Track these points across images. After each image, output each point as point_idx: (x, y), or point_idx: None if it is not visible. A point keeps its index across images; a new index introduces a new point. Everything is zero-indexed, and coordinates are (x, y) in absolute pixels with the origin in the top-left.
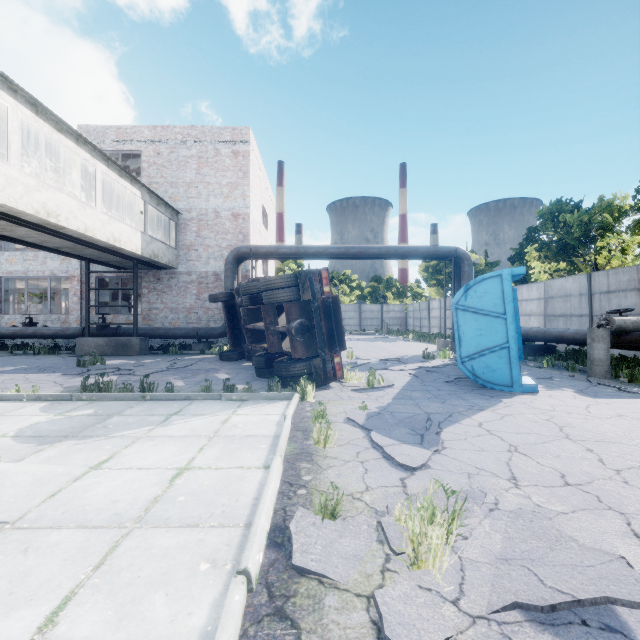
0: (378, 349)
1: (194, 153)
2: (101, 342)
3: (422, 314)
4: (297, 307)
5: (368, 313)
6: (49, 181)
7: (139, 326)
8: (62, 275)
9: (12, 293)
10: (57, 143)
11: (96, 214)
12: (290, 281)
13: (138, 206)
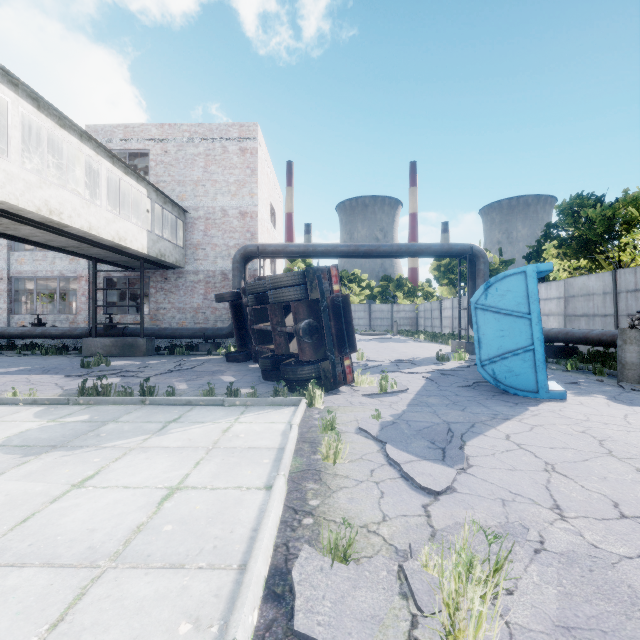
0: (389, 350)
1: (201, 151)
2: (108, 342)
3: (433, 314)
4: (305, 307)
5: (378, 313)
6: (56, 180)
7: (146, 326)
8: (70, 275)
9: (25, 293)
10: (62, 141)
11: (101, 212)
12: (297, 279)
13: (145, 205)
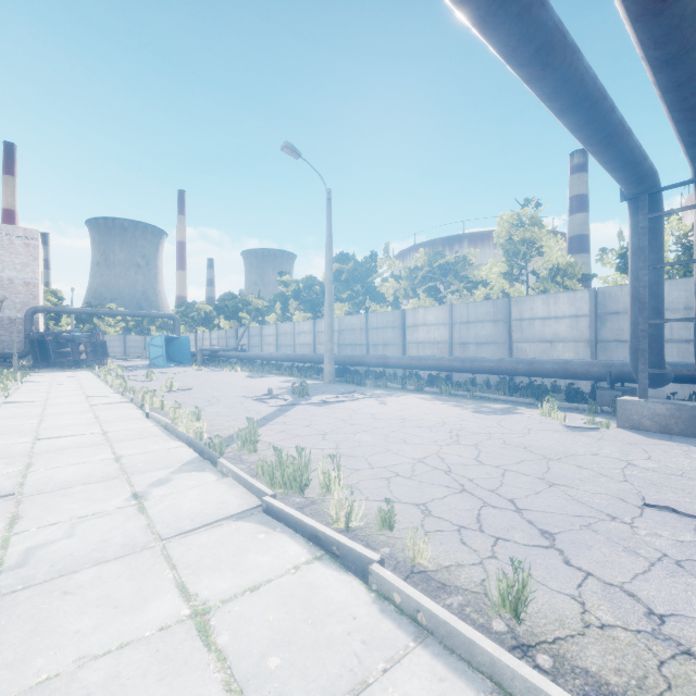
0: (131, 364)
1: None
2: None
3: None
4: (90, 344)
5: (133, 342)
6: None
7: None
8: None
9: None
10: None
11: None
12: (88, 336)
13: None
